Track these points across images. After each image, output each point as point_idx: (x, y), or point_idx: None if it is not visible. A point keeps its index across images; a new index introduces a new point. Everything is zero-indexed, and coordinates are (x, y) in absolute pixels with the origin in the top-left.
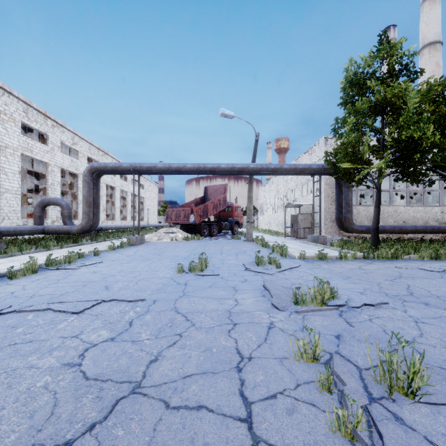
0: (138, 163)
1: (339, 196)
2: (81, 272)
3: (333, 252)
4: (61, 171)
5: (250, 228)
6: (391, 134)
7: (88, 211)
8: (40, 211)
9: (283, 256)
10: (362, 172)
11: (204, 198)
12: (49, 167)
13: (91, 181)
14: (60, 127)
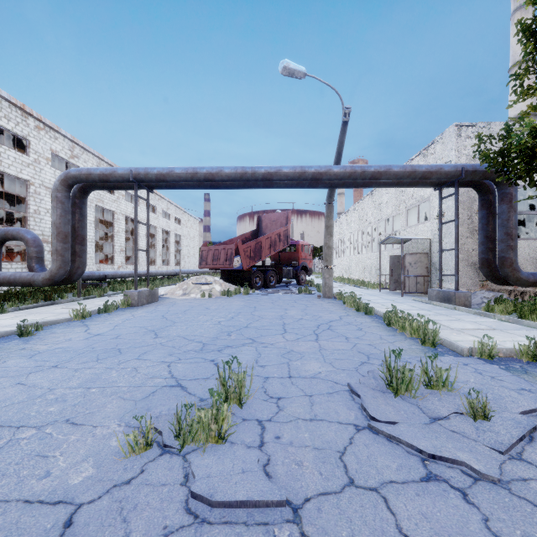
0: (142, 167)
1: (486, 221)
2: None
3: (518, 329)
4: None
5: (329, 277)
6: None
7: (62, 249)
8: None
9: (427, 345)
10: None
11: (257, 232)
12: (32, 187)
13: (68, 199)
14: (50, 130)
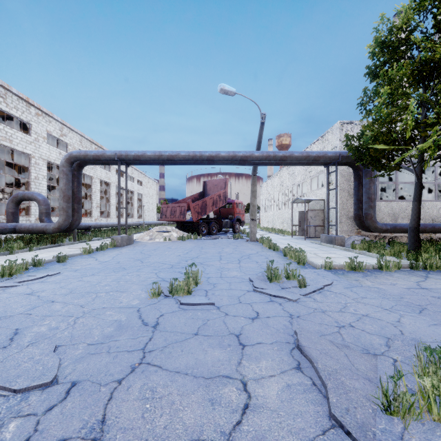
0: (124, 151)
1: (357, 189)
2: (11, 293)
3: (360, 257)
4: (48, 164)
5: (254, 227)
6: (434, 109)
7: (66, 207)
8: (14, 207)
9: (301, 264)
10: (403, 154)
11: (203, 193)
12: (33, 159)
13: (70, 172)
14: (46, 116)
